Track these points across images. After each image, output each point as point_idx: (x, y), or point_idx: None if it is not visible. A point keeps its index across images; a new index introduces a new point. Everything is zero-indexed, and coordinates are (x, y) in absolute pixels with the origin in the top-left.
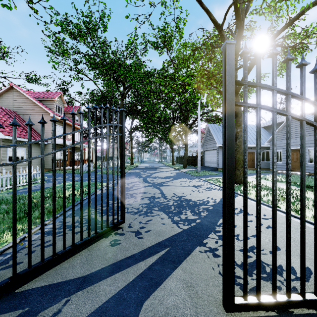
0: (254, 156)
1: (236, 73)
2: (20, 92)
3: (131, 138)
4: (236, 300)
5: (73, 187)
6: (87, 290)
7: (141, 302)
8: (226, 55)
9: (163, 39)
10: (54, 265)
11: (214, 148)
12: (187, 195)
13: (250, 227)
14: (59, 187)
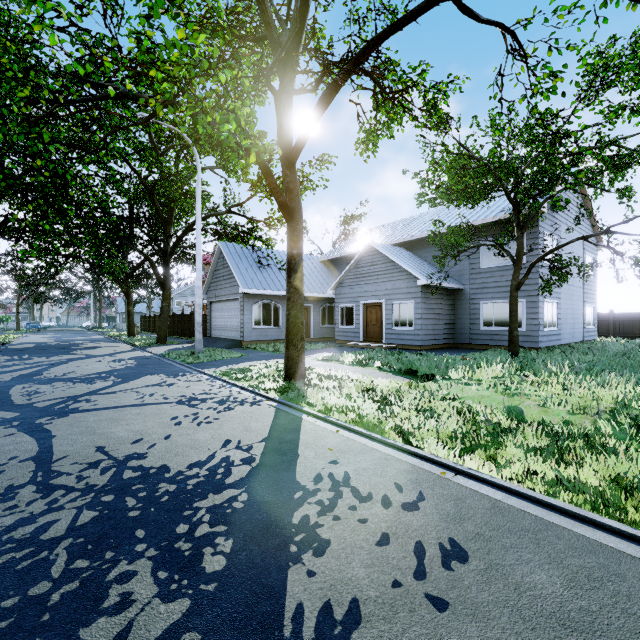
0: (310, 316)
1: (290, 113)
2: None
3: None
4: None
5: None
6: None
7: None
8: None
9: None
10: None
11: (233, 296)
12: (154, 446)
13: (402, 585)
14: None
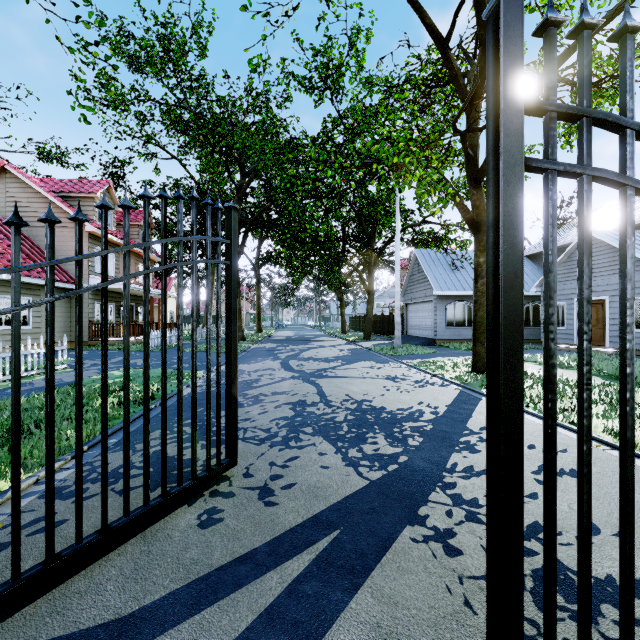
0: None
1: (476, 140)
2: (20, 179)
3: (257, 279)
4: None
5: (102, 388)
6: None
7: None
8: (500, 27)
9: (323, 72)
10: (51, 584)
11: (427, 298)
12: (375, 398)
13: None
14: (99, 382)
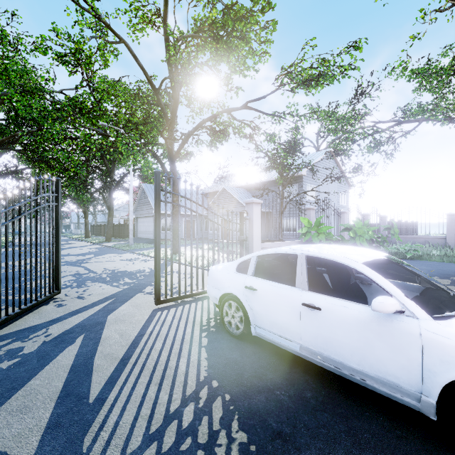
0: (194, 225)
1: (172, 141)
2: None
3: None
4: (161, 299)
5: (20, 255)
6: (60, 323)
7: (106, 316)
8: (156, 177)
9: (77, 57)
10: (7, 325)
11: (150, 215)
12: (121, 268)
13: (177, 279)
14: None
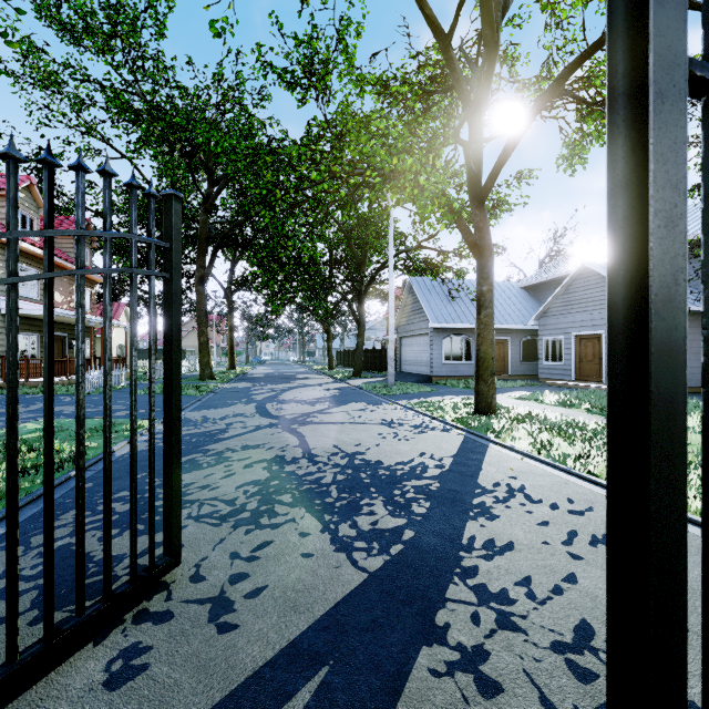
0: (507, 350)
1: (479, 154)
2: None
3: (229, 307)
4: None
5: None
6: None
7: None
8: None
9: (307, 66)
10: None
11: (423, 331)
12: (369, 449)
13: (550, 544)
14: (0, 440)
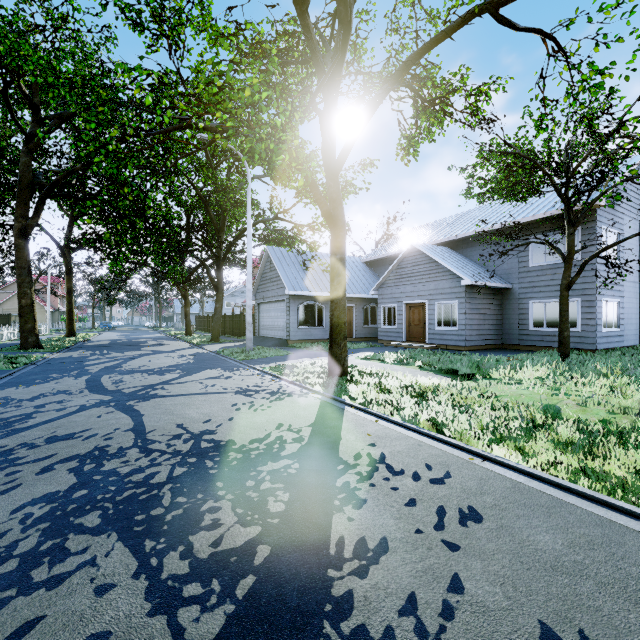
0: (353, 316)
1: (333, 128)
2: None
3: (67, 267)
4: None
5: None
6: None
7: None
8: None
9: (156, 9)
10: None
11: (280, 298)
12: (221, 425)
13: (424, 533)
14: None
